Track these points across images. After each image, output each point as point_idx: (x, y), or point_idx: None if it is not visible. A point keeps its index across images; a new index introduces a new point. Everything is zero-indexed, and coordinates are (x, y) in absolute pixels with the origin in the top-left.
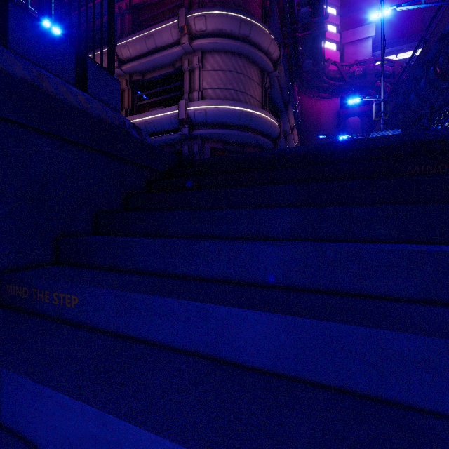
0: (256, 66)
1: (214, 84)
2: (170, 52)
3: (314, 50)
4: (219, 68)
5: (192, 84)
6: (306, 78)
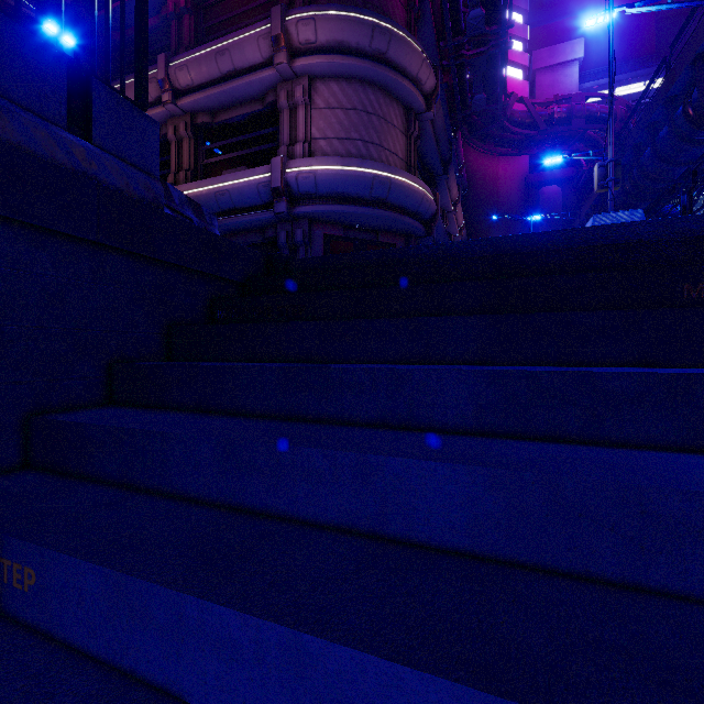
0: (398, 103)
1: (329, 131)
2: (256, 78)
3: (490, 79)
4: (337, 105)
5: (293, 131)
6: (476, 123)
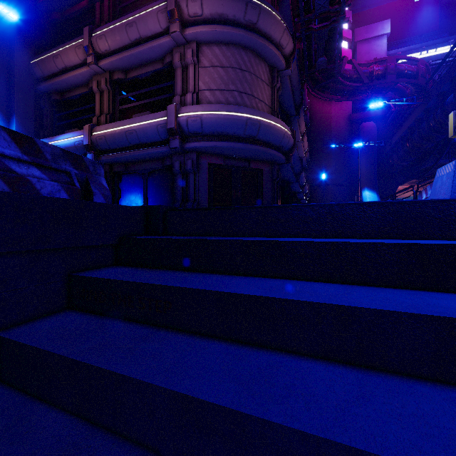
0: (265, 63)
1: (212, 84)
2: (157, 44)
3: (330, 46)
4: (218, 64)
5: (185, 84)
6: (318, 78)
